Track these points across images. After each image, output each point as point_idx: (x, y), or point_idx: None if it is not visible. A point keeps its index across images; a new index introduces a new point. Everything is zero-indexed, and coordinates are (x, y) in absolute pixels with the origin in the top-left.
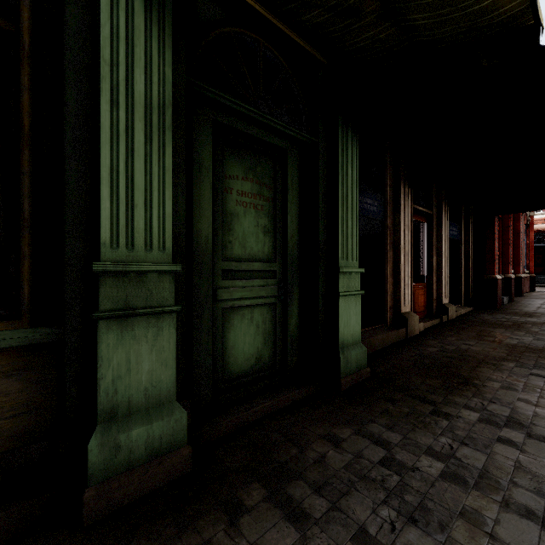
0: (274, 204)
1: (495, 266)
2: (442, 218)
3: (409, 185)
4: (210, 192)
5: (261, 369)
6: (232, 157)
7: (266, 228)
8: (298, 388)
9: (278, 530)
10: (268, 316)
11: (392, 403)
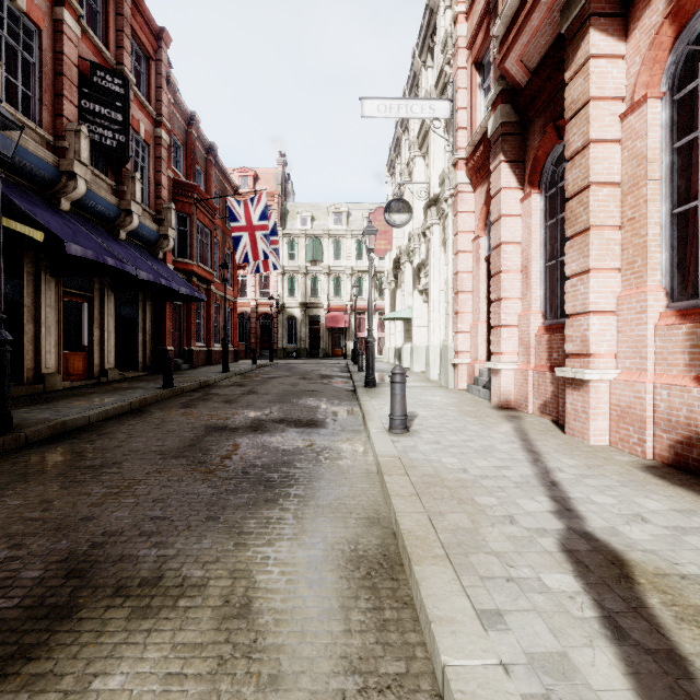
0: None
1: (167, 340)
2: (105, 300)
3: (51, 274)
4: None
5: None
6: None
7: None
8: None
9: None
10: None
11: None
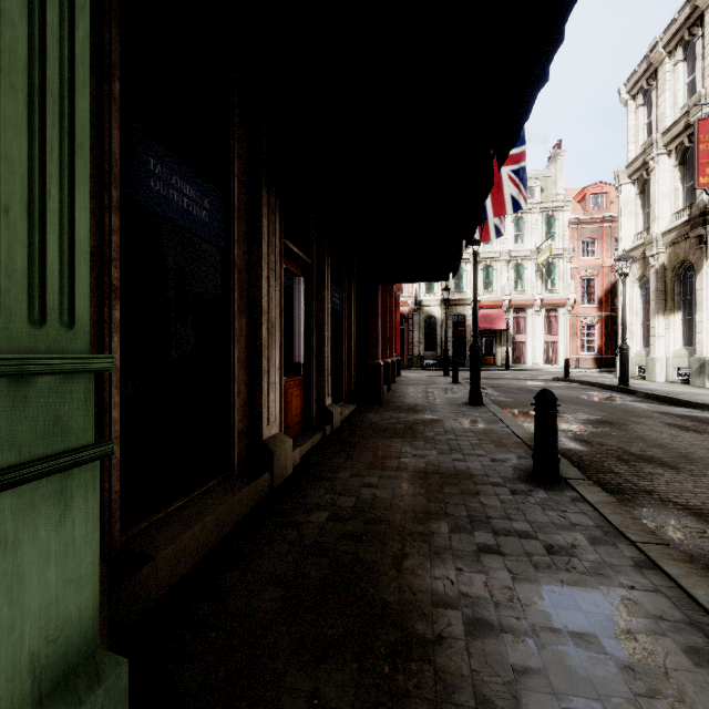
0: None
1: (378, 348)
2: (324, 274)
3: (277, 192)
4: None
5: None
6: None
7: None
8: None
9: None
10: None
11: None
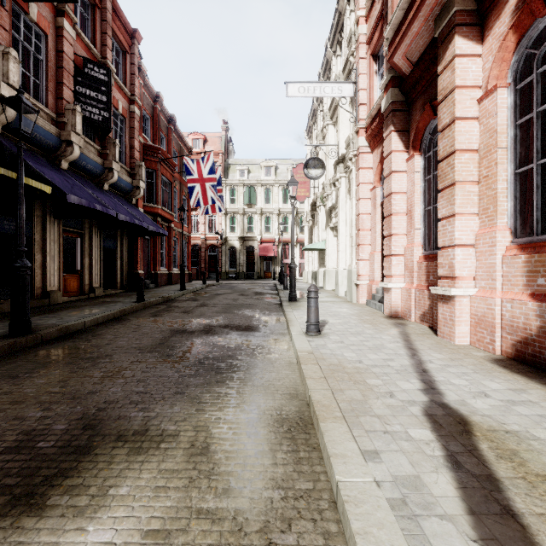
0: None
1: (138, 265)
2: (93, 236)
3: (54, 216)
4: None
5: None
6: None
7: None
8: None
9: None
10: None
11: (1, 320)
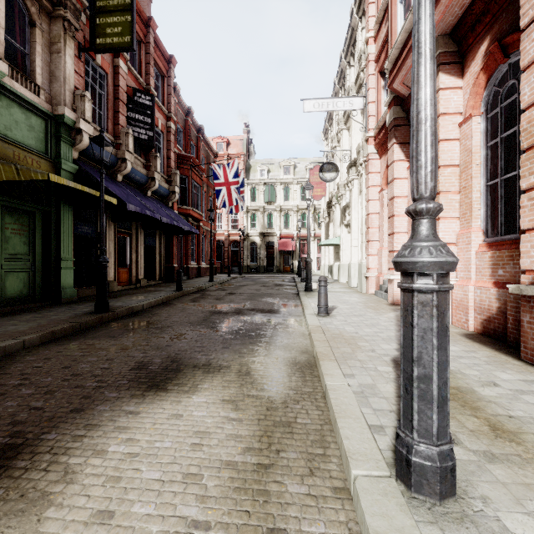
0: (29, 233)
1: (174, 260)
2: (139, 235)
3: (111, 220)
4: (0, 230)
5: (23, 296)
6: (9, 216)
7: (25, 242)
8: (41, 302)
9: (34, 314)
10: (26, 276)
11: (81, 302)
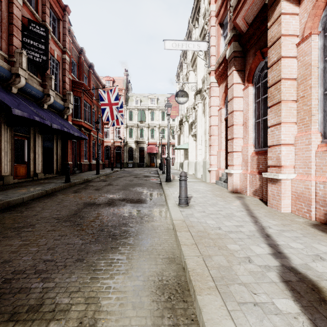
0: None
1: (68, 158)
2: (36, 139)
3: (7, 125)
4: None
5: None
6: None
7: None
8: None
9: None
10: None
11: None
